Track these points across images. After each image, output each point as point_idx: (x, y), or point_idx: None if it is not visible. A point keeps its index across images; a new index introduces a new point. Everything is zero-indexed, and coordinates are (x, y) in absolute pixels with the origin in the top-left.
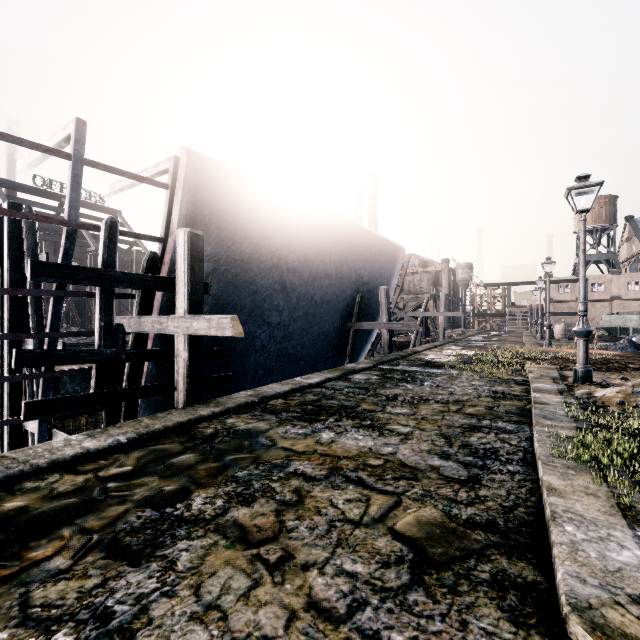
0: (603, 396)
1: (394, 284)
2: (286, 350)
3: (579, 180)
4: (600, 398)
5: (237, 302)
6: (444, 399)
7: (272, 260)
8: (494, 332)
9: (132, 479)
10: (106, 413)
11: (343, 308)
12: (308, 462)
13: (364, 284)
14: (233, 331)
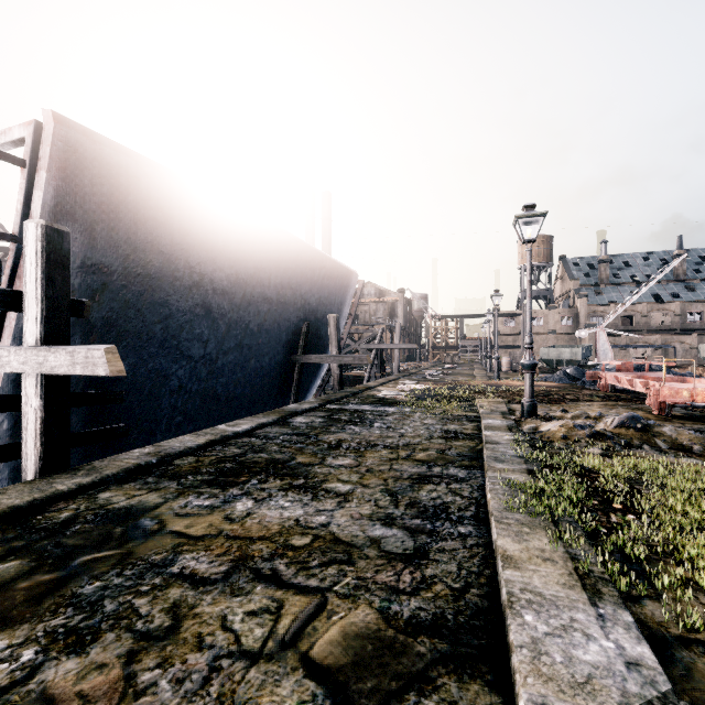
0: (548, 431)
1: (346, 312)
2: (214, 389)
3: (526, 209)
4: (546, 433)
5: (141, 329)
6: (394, 443)
7: (191, 277)
8: (448, 365)
9: None
10: None
11: (287, 339)
12: (205, 553)
13: (312, 311)
14: (108, 368)
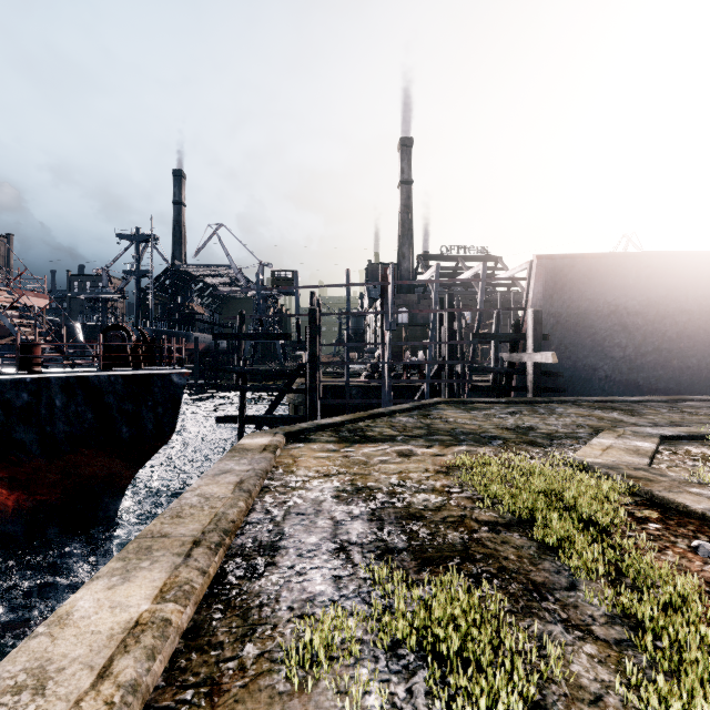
0: None
1: None
2: (635, 381)
3: None
4: None
5: (578, 342)
6: None
7: (609, 308)
8: None
9: (505, 408)
10: (496, 395)
11: None
12: (574, 414)
13: None
14: (552, 360)
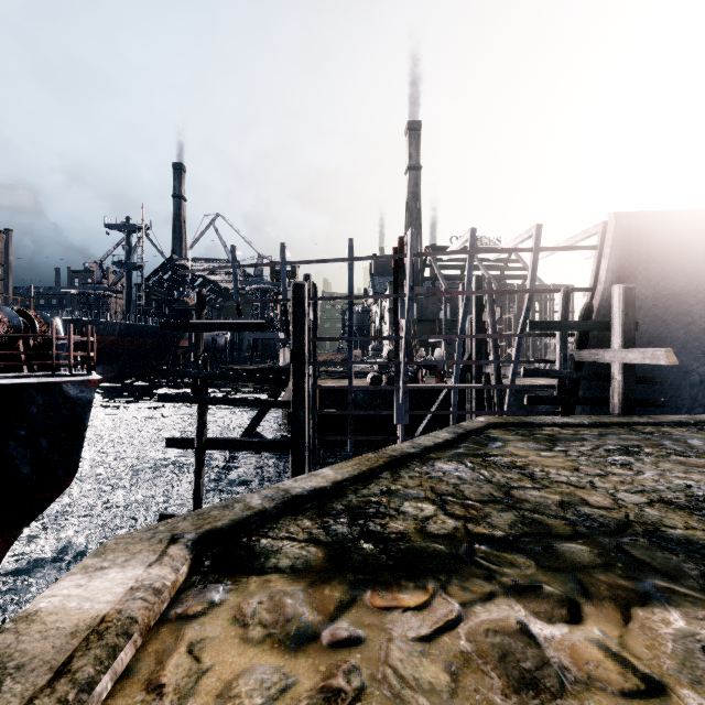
0: None
1: None
2: None
3: None
4: None
5: (666, 335)
6: None
7: None
8: None
9: (600, 437)
10: (563, 411)
11: None
12: None
13: None
14: (667, 361)
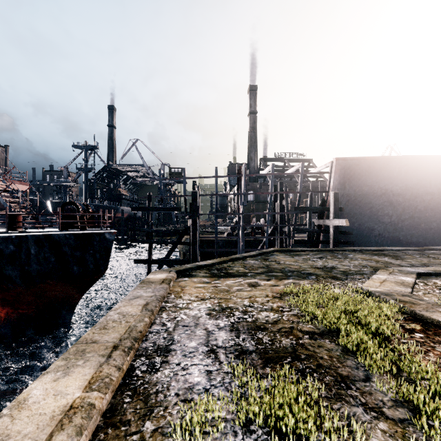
0: None
1: None
2: (397, 237)
3: None
4: None
5: (361, 212)
6: None
7: (381, 191)
8: None
9: (316, 254)
10: (310, 246)
11: None
12: (360, 259)
13: None
14: (345, 224)
